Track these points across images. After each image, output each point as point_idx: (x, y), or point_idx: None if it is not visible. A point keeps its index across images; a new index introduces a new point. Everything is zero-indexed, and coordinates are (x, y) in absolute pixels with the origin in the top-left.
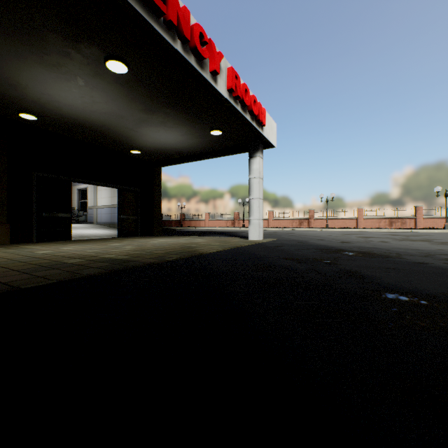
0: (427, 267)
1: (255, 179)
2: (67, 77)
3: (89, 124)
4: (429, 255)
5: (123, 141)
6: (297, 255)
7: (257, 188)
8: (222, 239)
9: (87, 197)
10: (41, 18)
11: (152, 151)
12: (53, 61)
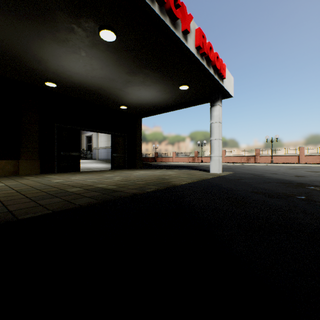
0: None
1: (215, 124)
2: (73, 50)
3: (90, 87)
4: None
5: (114, 99)
6: (264, 189)
7: (217, 131)
8: (188, 172)
9: (92, 141)
10: None
11: (135, 106)
12: (62, 37)
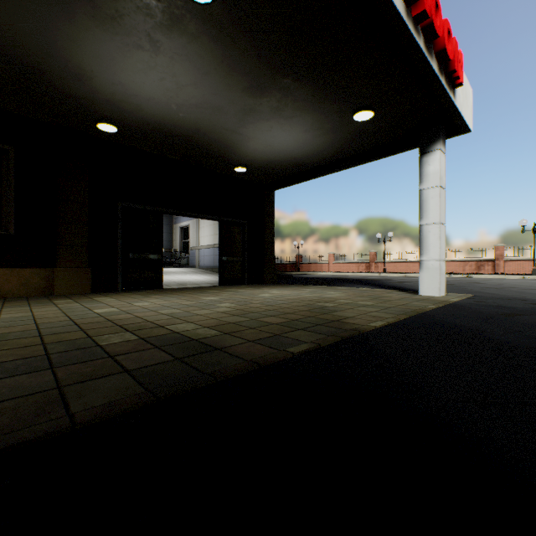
0: None
1: (431, 190)
2: (135, 40)
3: (178, 130)
4: None
5: (224, 154)
6: None
7: (437, 206)
8: (369, 293)
9: (189, 236)
10: None
11: (262, 166)
12: (109, 7)
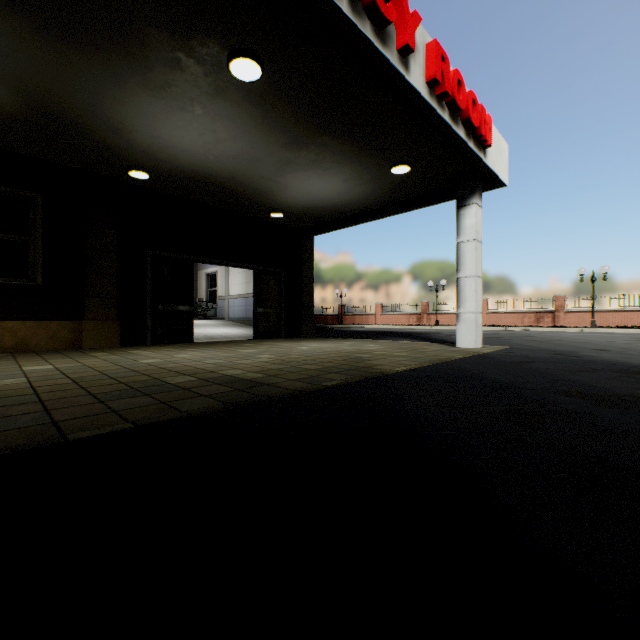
0: None
1: (467, 244)
2: (179, 104)
3: (213, 177)
4: None
5: (260, 200)
6: (585, 386)
7: (473, 259)
8: (409, 346)
9: (217, 284)
10: (135, 3)
11: (300, 212)
12: (159, 79)
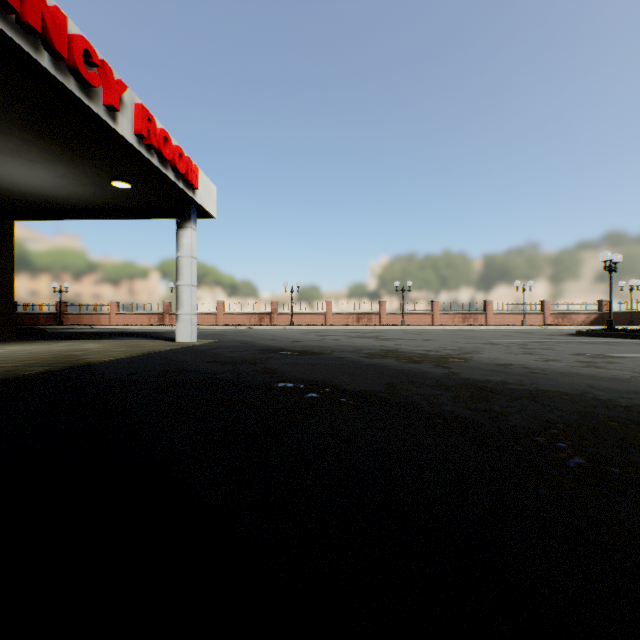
0: (341, 361)
1: (185, 258)
2: None
3: None
4: (357, 351)
5: None
6: (228, 358)
7: (189, 271)
8: (133, 343)
9: None
10: None
11: None
12: None
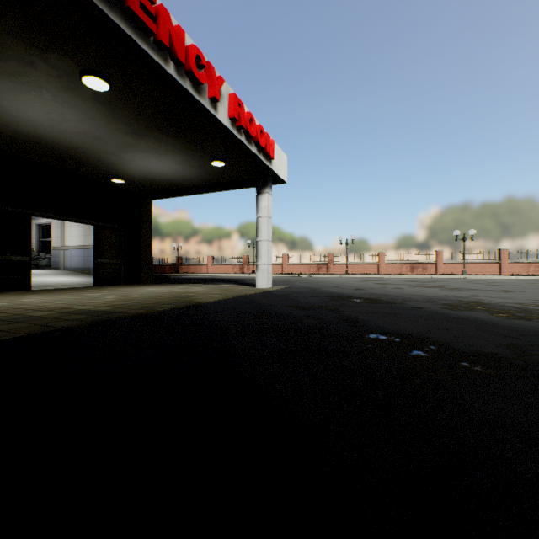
0: (421, 311)
1: (263, 219)
2: (29, 88)
3: (56, 144)
4: (431, 301)
5: (102, 167)
6: (304, 303)
7: (266, 229)
8: (225, 287)
9: (51, 235)
10: None
11: (140, 181)
12: (11, 68)
